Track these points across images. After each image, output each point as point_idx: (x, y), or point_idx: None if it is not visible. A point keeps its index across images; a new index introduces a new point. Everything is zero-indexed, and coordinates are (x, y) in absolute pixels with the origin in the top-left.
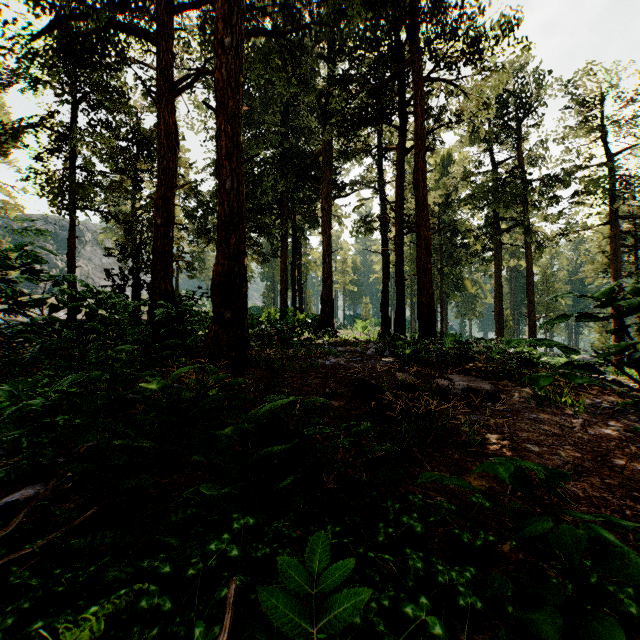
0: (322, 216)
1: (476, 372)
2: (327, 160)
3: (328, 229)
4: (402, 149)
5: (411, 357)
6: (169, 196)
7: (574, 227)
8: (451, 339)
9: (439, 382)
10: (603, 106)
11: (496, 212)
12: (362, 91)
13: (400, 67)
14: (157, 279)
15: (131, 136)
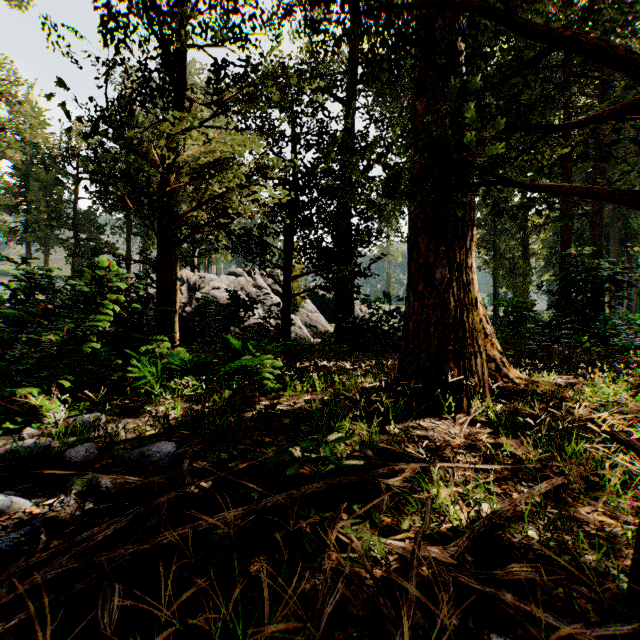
0: None
1: None
2: None
3: None
4: None
5: None
6: None
7: None
8: None
9: None
10: None
11: None
12: None
13: None
14: None
15: None
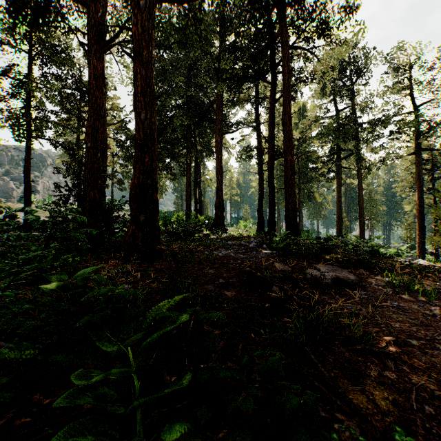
0: (216, 146)
1: (335, 262)
2: (219, 106)
3: (220, 156)
4: (273, 98)
5: (283, 249)
6: (97, 125)
7: (391, 156)
8: (306, 234)
9: (312, 273)
10: (410, 72)
11: (337, 145)
12: (245, 55)
13: (272, 38)
14: (87, 189)
15: (76, 87)
